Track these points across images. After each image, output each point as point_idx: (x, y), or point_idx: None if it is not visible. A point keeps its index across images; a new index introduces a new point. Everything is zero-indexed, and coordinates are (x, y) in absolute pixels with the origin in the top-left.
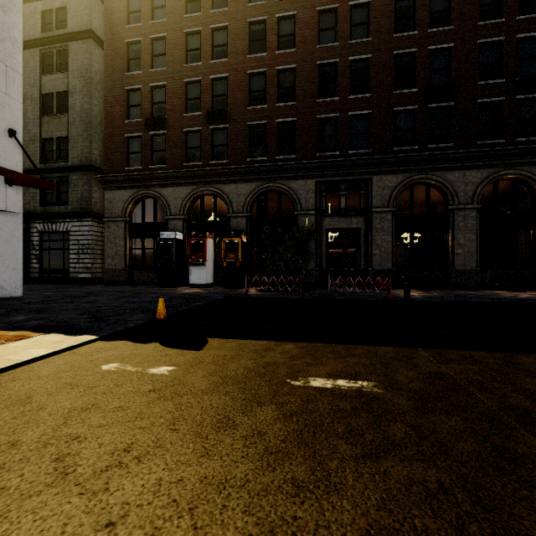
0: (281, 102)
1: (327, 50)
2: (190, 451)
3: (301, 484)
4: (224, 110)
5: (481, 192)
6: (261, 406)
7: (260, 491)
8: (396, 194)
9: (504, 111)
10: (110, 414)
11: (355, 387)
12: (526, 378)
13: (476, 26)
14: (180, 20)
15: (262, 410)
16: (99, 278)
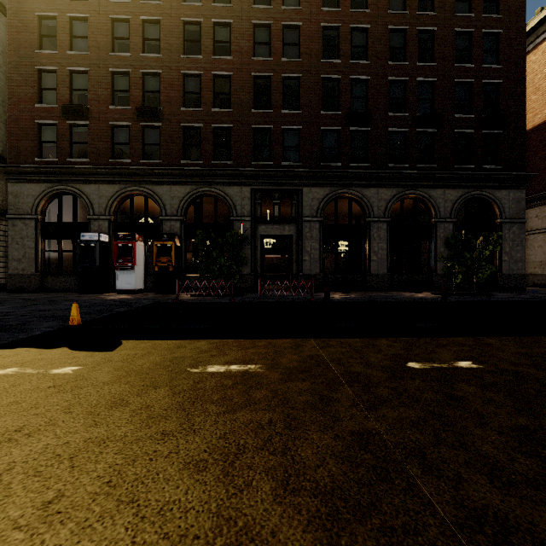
0: (219, 106)
1: (261, 63)
2: (80, 425)
3: (168, 433)
4: (157, 107)
5: (391, 207)
6: (156, 389)
7: (134, 440)
8: (323, 206)
9: (408, 141)
10: (4, 408)
11: (243, 369)
12: (373, 354)
13: (387, 65)
14: (105, 3)
15: (156, 392)
16: (0, 285)
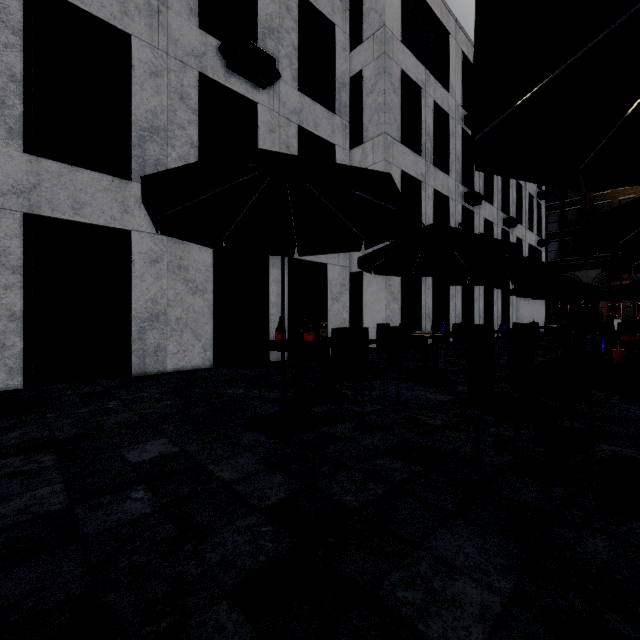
0: None
1: None
2: None
3: None
4: None
5: None
6: None
7: None
8: None
9: None
10: None
11: None
12: None
13: None
14: None
15: None
16: None
